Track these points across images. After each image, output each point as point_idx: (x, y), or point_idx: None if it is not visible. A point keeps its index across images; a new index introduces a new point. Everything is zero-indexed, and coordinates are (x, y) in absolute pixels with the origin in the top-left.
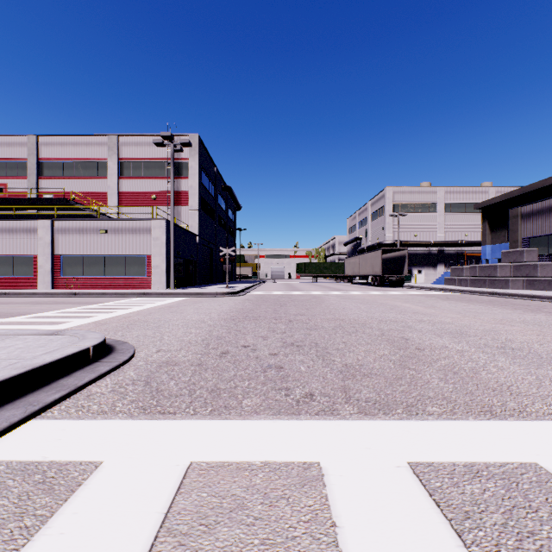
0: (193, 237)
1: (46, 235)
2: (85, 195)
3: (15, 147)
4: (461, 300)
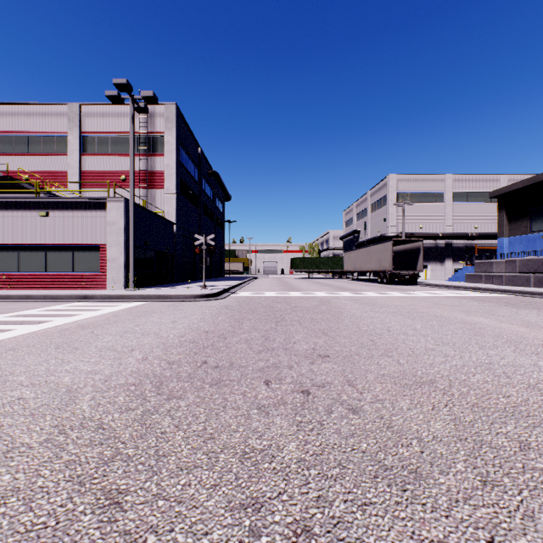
0: (169, 225)
1: None
2: (41, 175)
3: None
4: (542, 308)
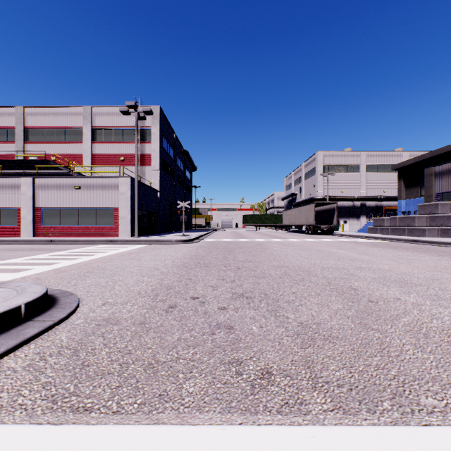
0: (155, 193)
1: (28, 190)
2: (64, 157)
3: (5, 116)
4: (388, 247)
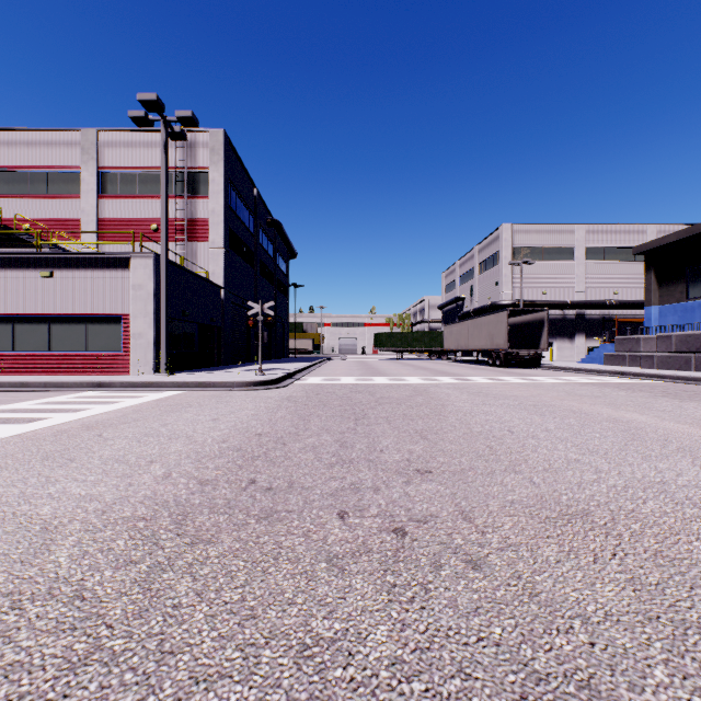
0: (215, 290)
1: None
2: (46, 224)
3: None
4: None
